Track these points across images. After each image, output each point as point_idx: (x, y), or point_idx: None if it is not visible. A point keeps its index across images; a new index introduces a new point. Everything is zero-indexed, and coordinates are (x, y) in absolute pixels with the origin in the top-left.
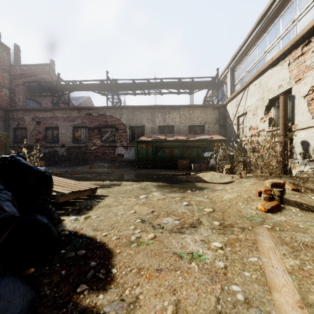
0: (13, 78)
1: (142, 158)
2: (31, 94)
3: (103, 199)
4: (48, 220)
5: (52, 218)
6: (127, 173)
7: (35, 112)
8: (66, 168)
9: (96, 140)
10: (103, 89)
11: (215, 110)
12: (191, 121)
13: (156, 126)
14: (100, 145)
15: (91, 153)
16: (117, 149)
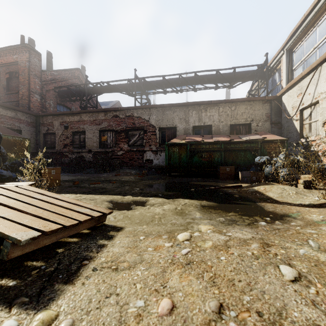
0: (44, 83)
1: (173, 164)
2: (61, 99)
3: (111, 240)
4: None
5: None
6: (156, 183)
7: (63, 116)
8: (91, 175)
9: (123, 144)
10: (131, 89)
11: (265, 104)
12: (233, 119)
13: (190, 126)
14: (127, 150)
15: (117, 158)
16: (146, 154)
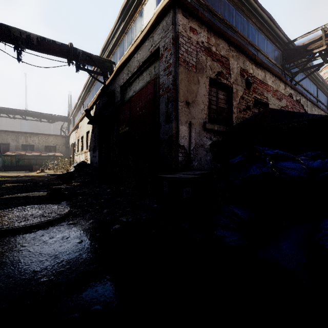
0: None
1: (7, 165)
2: None
3: None
4: None
5: None
6: None
7: None
8: None
9: None
10: None
11: (63, 138)
12: (47, 143)
13: (20, 144)
14: None
15: None
16: None
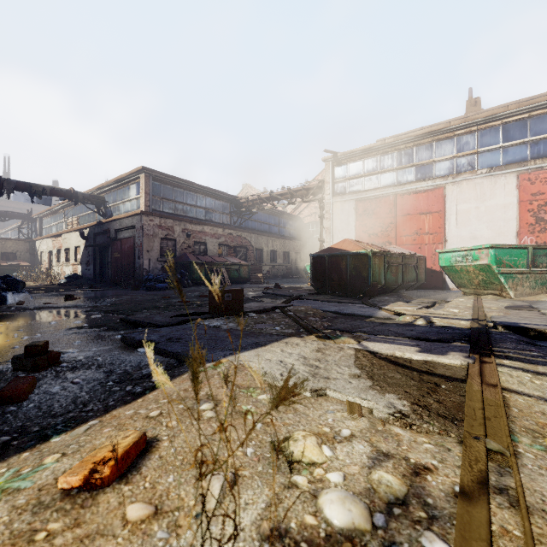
0: None
1: None
2: None
3: None
4: None
5: None
6: None
7: None
8: None
9: None
10: None
11: (27, 243)
12: (4, 250)
13: None
14: None
15: None
16: None
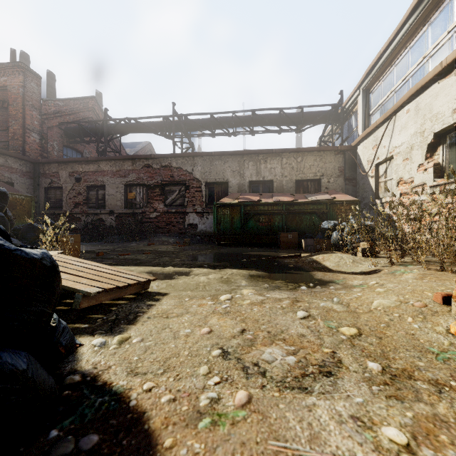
0: (44, 118)
1: (224, 230)
2: (69, 140)
3: (158, 301)
4: (31, 361)
5: (56, 344)
6: (201, 254)
7: (73, 164)
8: (115, 245)
9: (158, 203)
10: (168, 129)
11: (338, 155)
12: (300, 174)
13: (245, 181)
14: (164, 212)
15: (150, 222)
16: (188, 217)
